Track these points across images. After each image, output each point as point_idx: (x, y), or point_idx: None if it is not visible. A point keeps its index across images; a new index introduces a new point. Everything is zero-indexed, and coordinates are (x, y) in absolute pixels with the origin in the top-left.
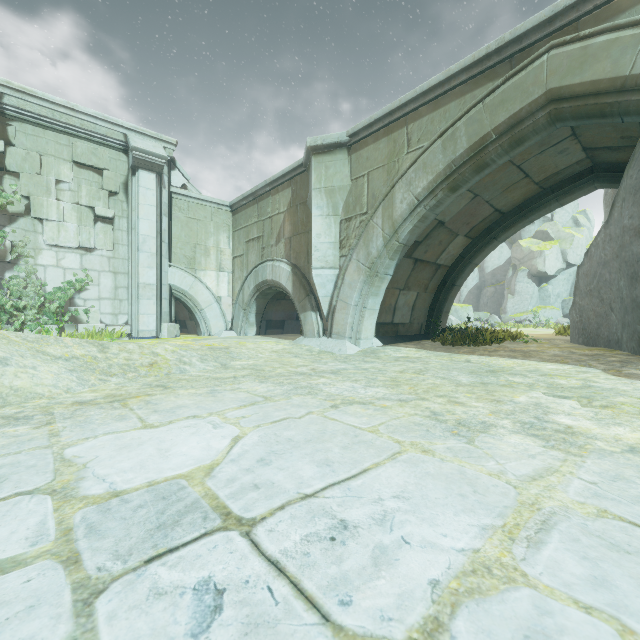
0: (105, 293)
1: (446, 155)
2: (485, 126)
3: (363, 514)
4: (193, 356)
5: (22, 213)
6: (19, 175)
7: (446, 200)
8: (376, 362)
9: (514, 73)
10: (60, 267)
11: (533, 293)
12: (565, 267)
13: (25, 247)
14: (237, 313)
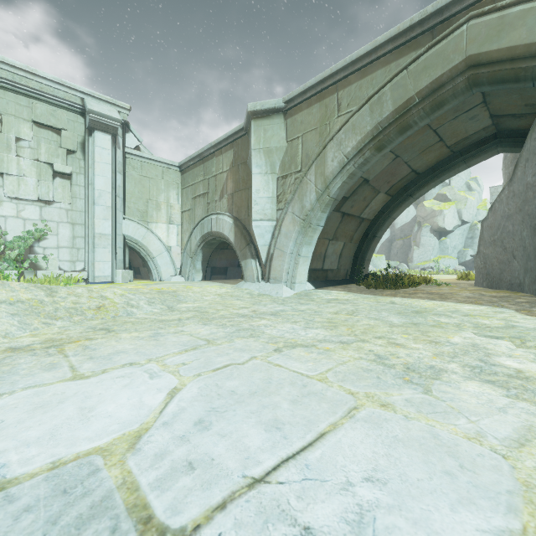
0: (63, 242)
1: (373, 117)
2: (409, 90)
3: (332, 514)
4: (141, 299)
5: None
6: None
7: (372, 159)
8: (311, 304)
9: (436, 42)
10: (20, 218)
11: (434, 245)
12: (460, 224)
13: None
14: (185, 261)
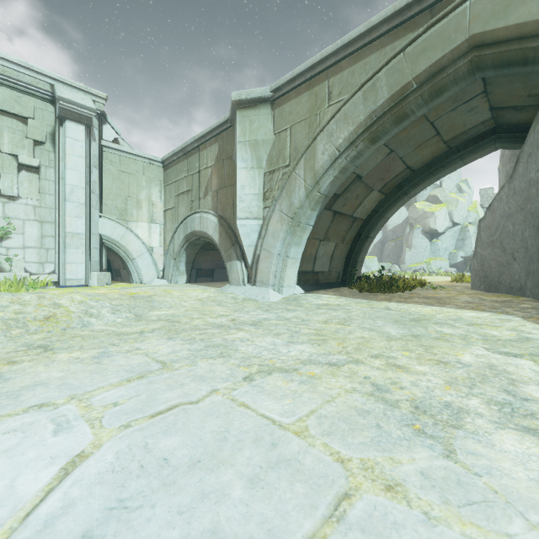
0: (30, 242)
1: (367, 106)
2: (406, 75)
3: None
4: (104, 307)
5: None
6: None
7: (366, 152)
8: (299, 310)
9: (436, 21)
10: None
11: (426, 247)
12: (451, 226)
13: None
14: (168, 262)
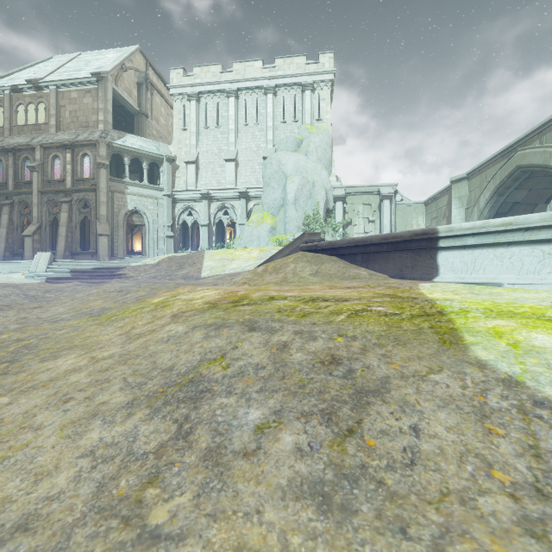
0: None
1: (493, 185)
2: (503, 175)
3: None
4: None
5: (349, 224)
6: (348, 213)
7: (500, 199)
8: None
9: (510, 158)
10: None
11: None
12: None
13: (350, 235)
14: None
